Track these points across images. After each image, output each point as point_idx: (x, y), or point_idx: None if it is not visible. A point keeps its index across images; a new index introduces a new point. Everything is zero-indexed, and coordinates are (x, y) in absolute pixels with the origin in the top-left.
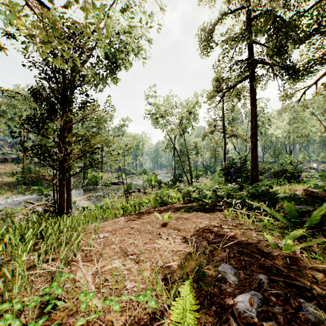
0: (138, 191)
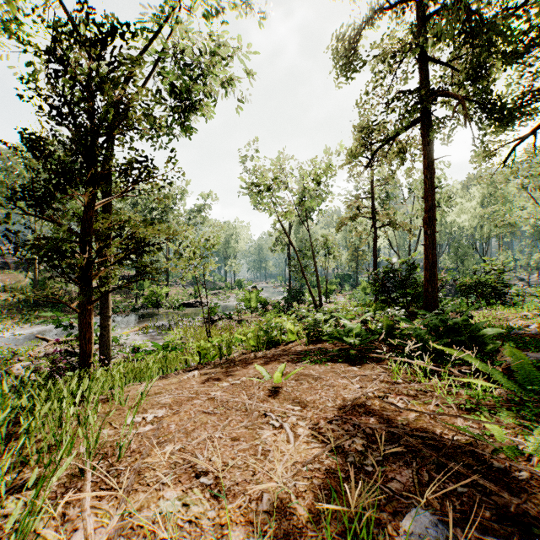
0: (228, 319)
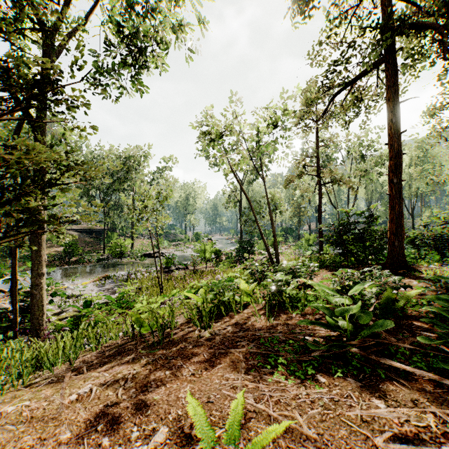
0: (184, 268)
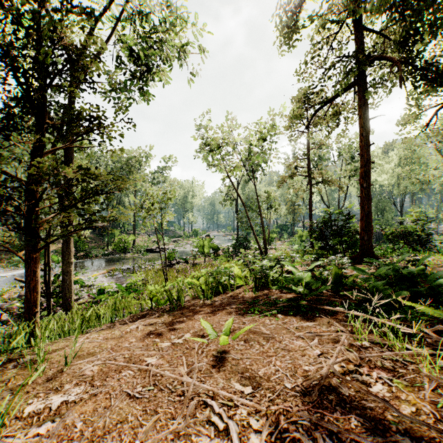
0: (184, 262)
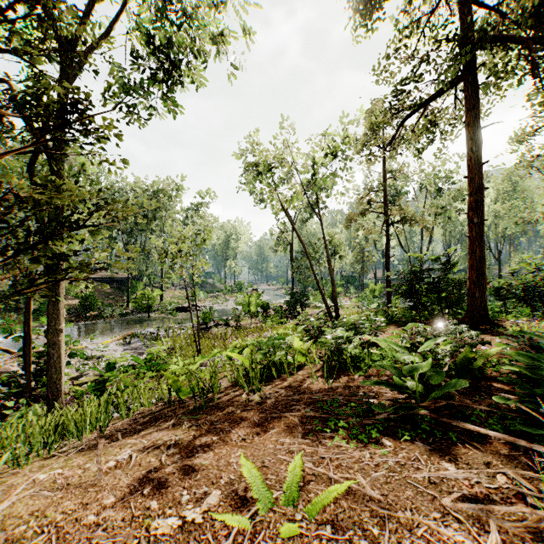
0: (224, 325)
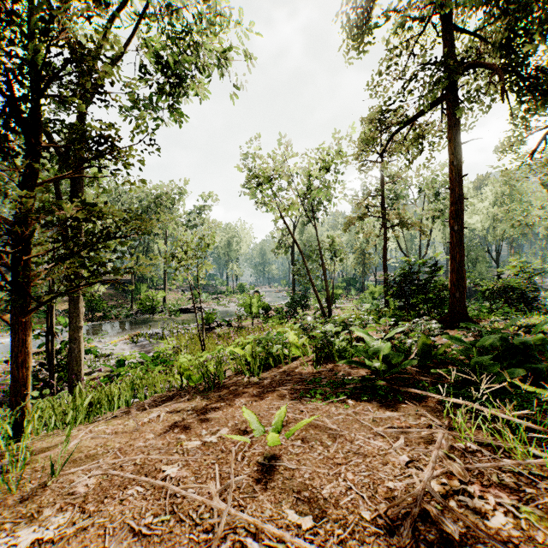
0: (227, 325)
